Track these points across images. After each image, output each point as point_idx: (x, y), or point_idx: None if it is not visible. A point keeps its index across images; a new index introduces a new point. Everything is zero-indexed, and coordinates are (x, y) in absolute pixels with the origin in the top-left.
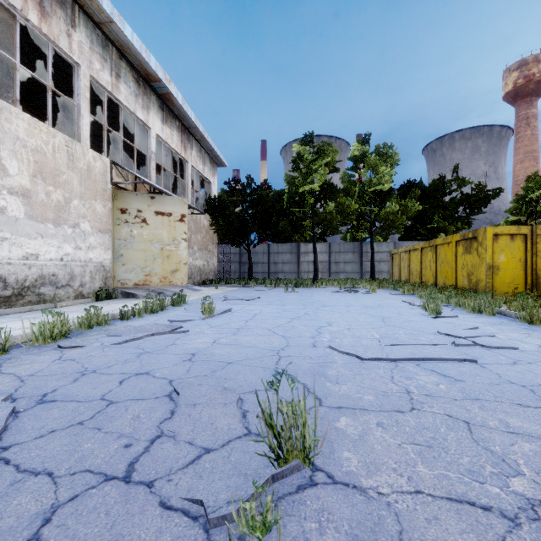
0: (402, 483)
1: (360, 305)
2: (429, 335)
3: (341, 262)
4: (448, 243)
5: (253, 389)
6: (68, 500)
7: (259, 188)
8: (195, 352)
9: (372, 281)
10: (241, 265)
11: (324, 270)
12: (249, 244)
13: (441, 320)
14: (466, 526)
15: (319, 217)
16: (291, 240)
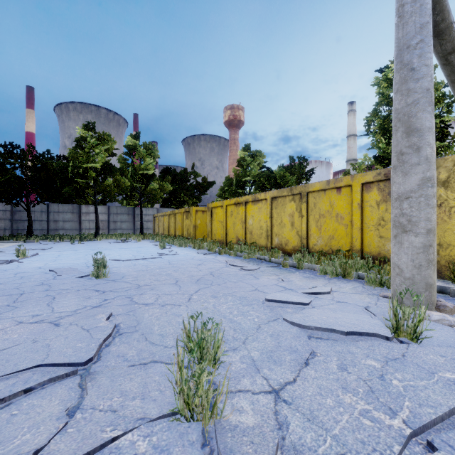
0: (126, 271)
1: (128, 247)
2: (154, 254)
3: (118, 221)
4: (180, 213)
5: (81, 269)
6: (44, 282)
7: (42, 156)
8: (40, 267)
9: (141, 235)
10: (13, 223)
11: (104, 228)
12: (29, 204)
13: (163, 250)
14: (135, 272)
15: (101, 187)
16: (71, 201)
